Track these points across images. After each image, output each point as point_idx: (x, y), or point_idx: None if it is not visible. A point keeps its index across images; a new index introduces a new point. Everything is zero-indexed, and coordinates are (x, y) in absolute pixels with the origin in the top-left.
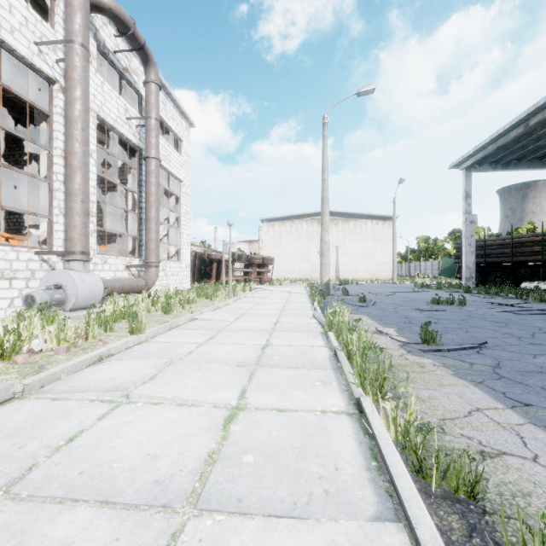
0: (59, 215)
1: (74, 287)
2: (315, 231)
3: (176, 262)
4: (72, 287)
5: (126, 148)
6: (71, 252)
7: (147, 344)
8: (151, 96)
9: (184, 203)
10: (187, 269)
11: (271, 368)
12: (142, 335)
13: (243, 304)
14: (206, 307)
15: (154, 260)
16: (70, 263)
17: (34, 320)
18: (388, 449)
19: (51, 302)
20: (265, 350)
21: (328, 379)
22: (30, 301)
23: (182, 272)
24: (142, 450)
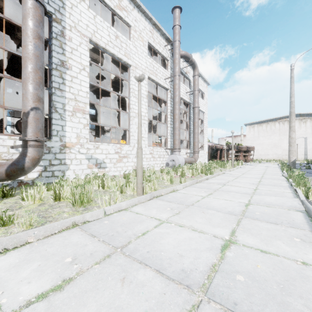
0: (169, 135)
1: (178, 160)
2: (285, 128)
3: (202, 150)
4: (177, 160)
5: (184, 104)
6: (175, 148)
7: (215, 178)
8: (196, 81)
9: (205, 122)
10: (206, 154)
11: (264, 185)
12: (213, 175)
13: (241, 170)
14: (224, 170)
15: (197, 150)
16: (175, 152)
17: (184, 168)
18: (299, 192)
19: (172, 165)
20: (260, 182)
21: (286, 188)
22: (167, 164)
23: (204, 155)
24: (237, 190)
